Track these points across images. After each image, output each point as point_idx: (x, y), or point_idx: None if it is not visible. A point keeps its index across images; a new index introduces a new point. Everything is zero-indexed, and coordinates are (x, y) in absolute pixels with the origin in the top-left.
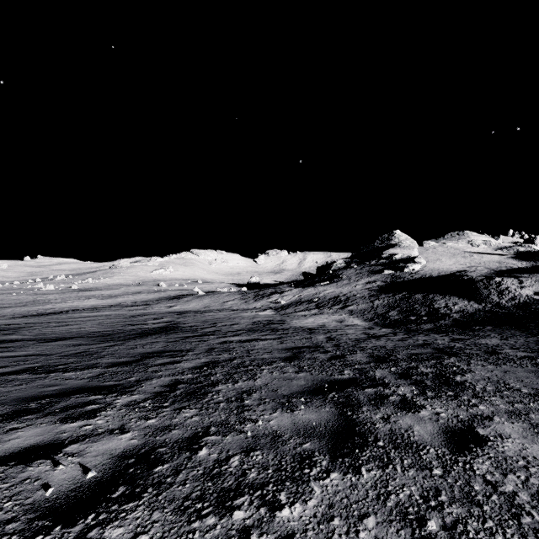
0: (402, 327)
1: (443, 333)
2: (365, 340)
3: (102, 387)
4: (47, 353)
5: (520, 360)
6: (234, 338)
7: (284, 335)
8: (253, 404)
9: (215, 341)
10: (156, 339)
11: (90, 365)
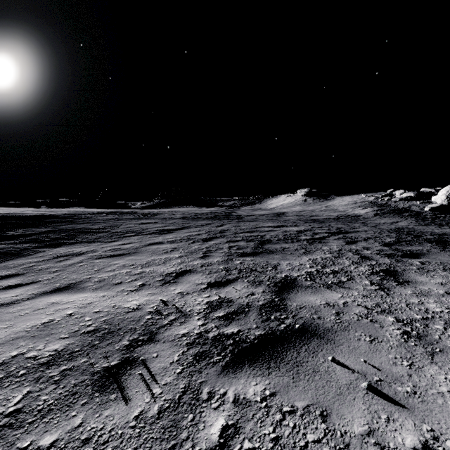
0: (3, 254)
1: (95, 232)
2: (203, 224)
3: (297, 215)
4: (384, 224)
5: (191, 216)
6: (294, 228)
7: (252, 229)
8: (265, 215)
9: (305, 226)
10: (365, 230)
11: (324, 219)
